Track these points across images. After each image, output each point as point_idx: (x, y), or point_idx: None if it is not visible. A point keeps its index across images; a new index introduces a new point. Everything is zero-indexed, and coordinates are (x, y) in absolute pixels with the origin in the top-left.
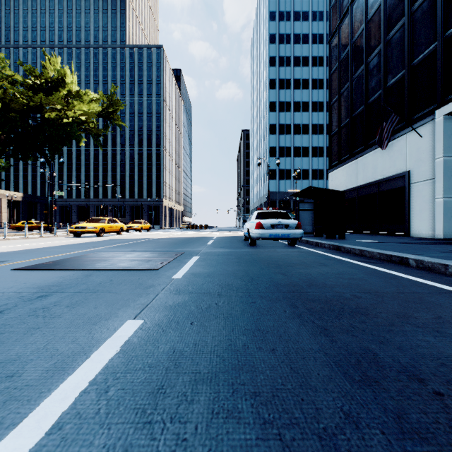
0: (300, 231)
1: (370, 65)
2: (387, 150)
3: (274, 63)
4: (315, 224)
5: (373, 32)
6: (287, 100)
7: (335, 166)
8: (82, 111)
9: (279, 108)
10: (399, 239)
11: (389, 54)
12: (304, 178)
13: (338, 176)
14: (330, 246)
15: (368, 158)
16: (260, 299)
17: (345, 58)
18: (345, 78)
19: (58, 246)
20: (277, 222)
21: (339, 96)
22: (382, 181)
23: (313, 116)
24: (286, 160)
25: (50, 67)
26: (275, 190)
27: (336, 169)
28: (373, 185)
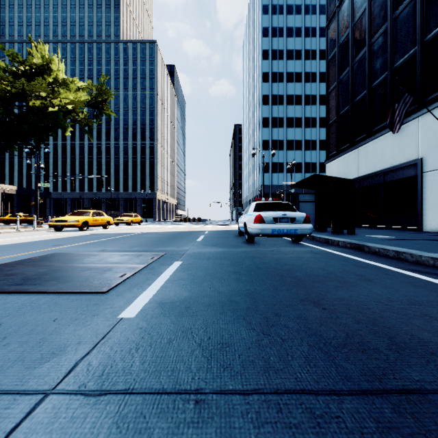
0: (309, 226)
1: (374, 46)
2: (394, 137)
3: (267, 57)
4: (317, 217)
5: (377, 10)
6: (279, 93)
7: (333, 156)
8: (69, 99)
9: (272, 101)
10: (418, 235)
11: (397, 31)
12: (296, 171)
13: (337, 166)
14: (347, 244)
15: (371, 146)
16: (315, 436)
17: (345, 42)
18: (345, 63)
19: (20, 243)
20: (281, 214)
21: (337, 82)
22: (388, 171)
23: (306, 110)
24: (279, 153)
25: (37, 54)
26: (267, 183)
27: (334, 159)
28: (378, 175)
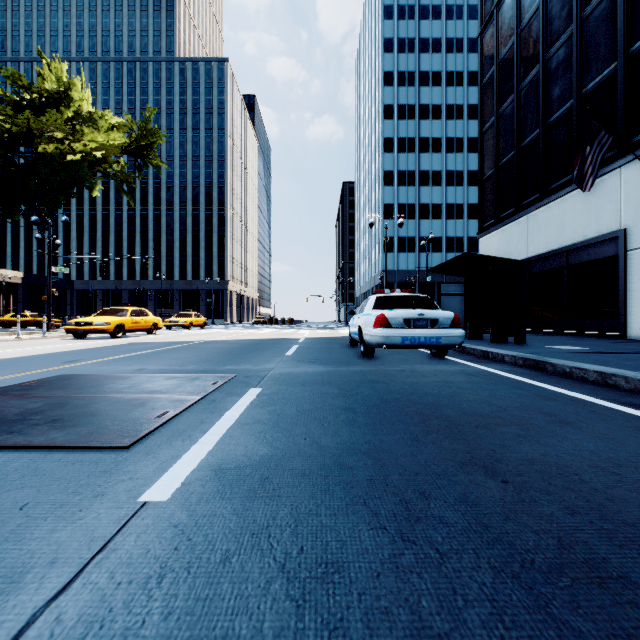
0: (460, 331)
1: (551, 62)
2: (583, 197)
3: (390, 82)
4: (467, 317)
5: (556, 8)
6: (409, 136)
7: (489, 227)
8: (97, 142)
9: (398, 147)
10: (622, 345)
11: (587, 39)
12: (434, 250)
13: (495, 242)
14: (518, 359)
15: (548, 212)
16: None
17: (507, 57)
18: (507, 89)
19: (15, 358)
20: (415, 314)
21: (496, 118)
22: (574, 248)
23: (447, 159)
24: (408, 224)
25: (50, 77)
26: (391, 267)
27: (492, 231)
28: (558, 255)
